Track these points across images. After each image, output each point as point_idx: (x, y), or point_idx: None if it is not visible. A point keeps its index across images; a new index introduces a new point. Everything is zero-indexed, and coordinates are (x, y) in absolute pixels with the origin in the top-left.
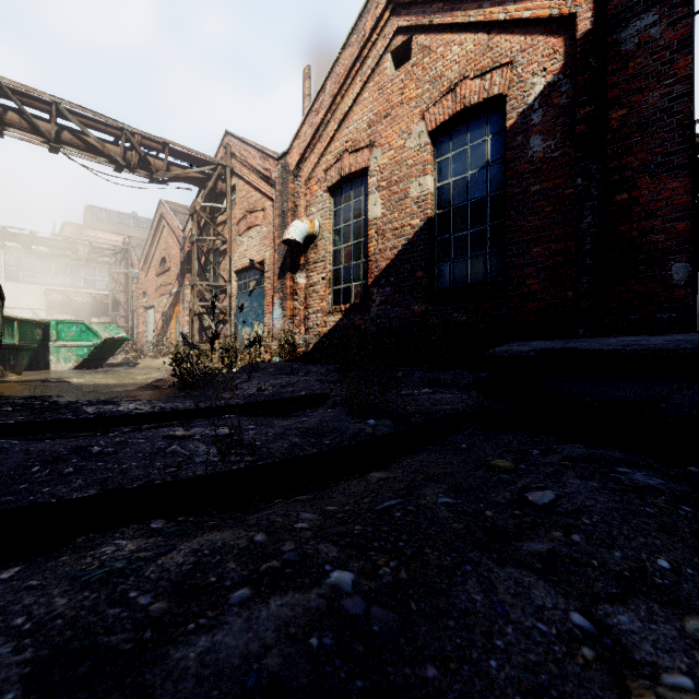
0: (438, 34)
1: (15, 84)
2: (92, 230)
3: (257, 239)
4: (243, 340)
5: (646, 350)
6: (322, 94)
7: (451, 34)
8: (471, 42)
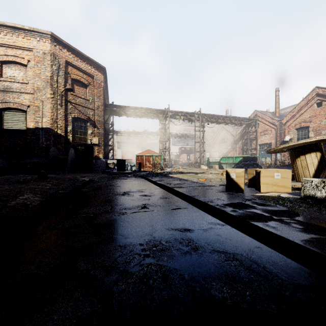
0: None
1: (225, 116)
2: (172, 126)
3: (268, 137)
4: (262, 161)
5: None
6: (294, 109)
7: None
8: None
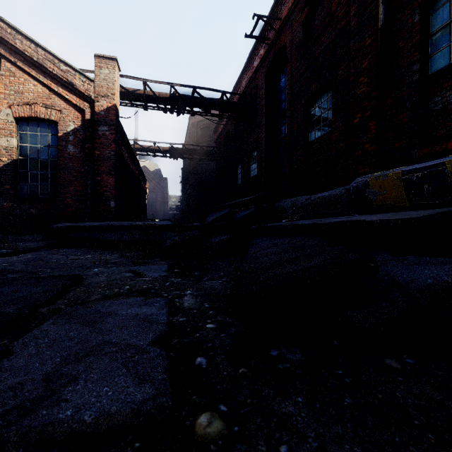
0: (20, 71)
1: None
2: None
3: None
4: None
5: (91, 226)
6: None
7: (29, 76)
8: (40, 88)
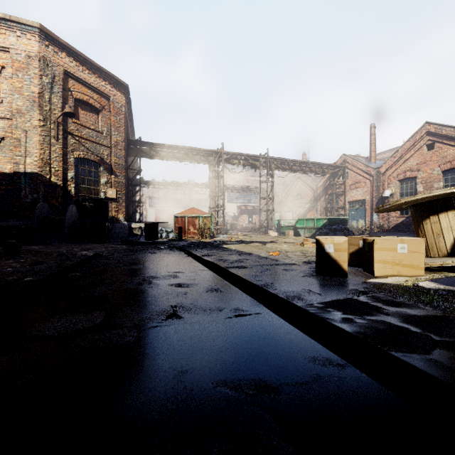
0: (444, 145)
1: (302, 161)
2: (228, 175)
3: (361, 192)
4: (352, 225)
5: None
6: (397, 152)
7: (449, 146)
8: None
